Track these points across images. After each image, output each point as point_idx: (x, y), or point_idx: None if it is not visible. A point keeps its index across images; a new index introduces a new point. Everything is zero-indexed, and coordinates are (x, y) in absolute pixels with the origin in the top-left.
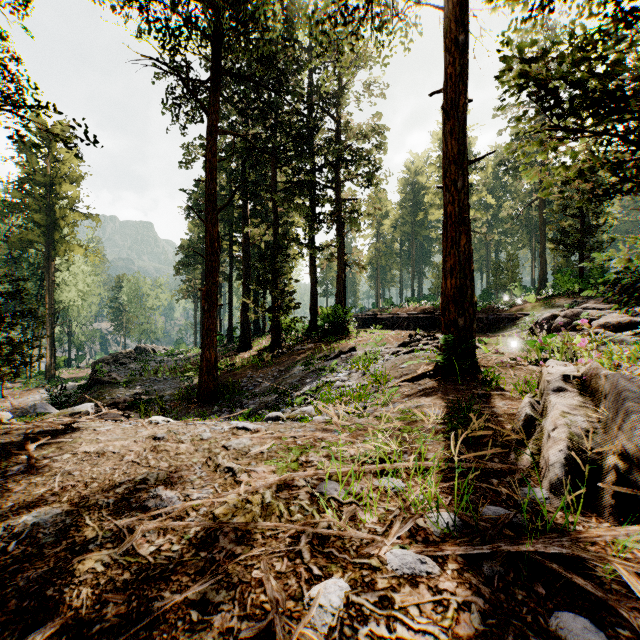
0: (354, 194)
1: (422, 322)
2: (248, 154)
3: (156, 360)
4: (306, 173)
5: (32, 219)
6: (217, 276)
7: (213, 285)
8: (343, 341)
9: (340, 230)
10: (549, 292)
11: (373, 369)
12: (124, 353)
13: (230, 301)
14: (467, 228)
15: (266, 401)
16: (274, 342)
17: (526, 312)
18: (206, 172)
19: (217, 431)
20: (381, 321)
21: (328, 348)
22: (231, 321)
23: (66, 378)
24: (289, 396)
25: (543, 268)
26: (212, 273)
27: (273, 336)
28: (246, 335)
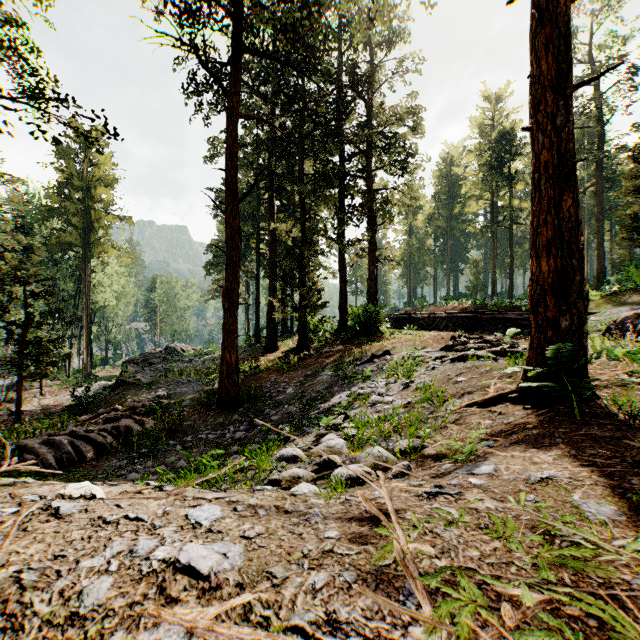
0: (386, 185)
1: (462, 322)
2: (274, 146)
3: (184, 360)
4: (335, 163)
5: (70, 222)
6: (238, 272)
7: (234, 282)
8: (375, 343)
9: (371, 223)
10: (613, 288)
11: (417, 380)
12: (154, 353)
13: (257, 300)
14: (574, 183)
15: (289, 412)
16: (301, 343)
17: (589, 311)
18: (227, 160)
19: (133, 569)
20: (416, 321)
21: (359, 350)
22: (258, 321)
23: (101, 376)
24: (315, 408)
25: (600, 262)
26: (233, 269)
27: (300, 337)
28: (272, 336)
